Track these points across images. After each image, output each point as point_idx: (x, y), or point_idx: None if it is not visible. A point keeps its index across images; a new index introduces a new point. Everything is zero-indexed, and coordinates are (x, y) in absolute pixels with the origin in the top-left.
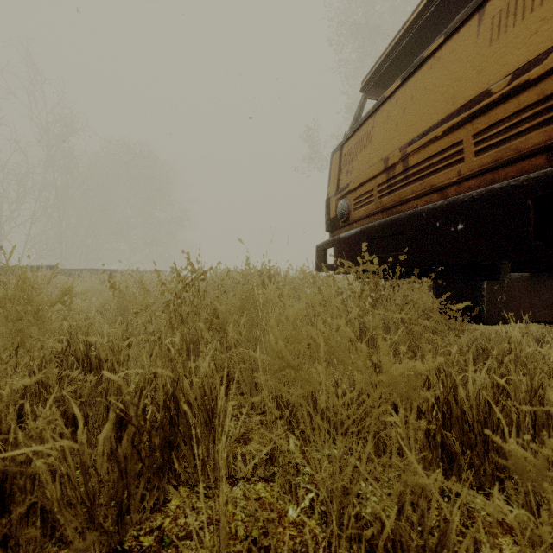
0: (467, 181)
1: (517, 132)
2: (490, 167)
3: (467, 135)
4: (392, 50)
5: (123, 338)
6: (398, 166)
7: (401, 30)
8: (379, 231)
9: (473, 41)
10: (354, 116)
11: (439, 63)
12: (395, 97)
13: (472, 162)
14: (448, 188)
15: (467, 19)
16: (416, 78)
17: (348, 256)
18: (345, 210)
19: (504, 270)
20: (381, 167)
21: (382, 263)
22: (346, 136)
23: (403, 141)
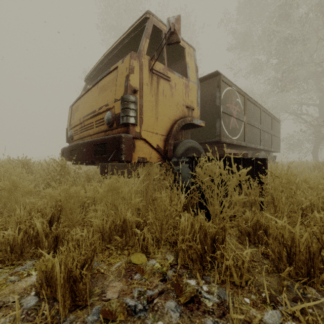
0: (95, 134)
1: (100, 124)
2: (97, 132)
3: (94, 121)
4: (92, 72)
5: None
6: (83, 123)
7: (94, 67)
8: (72, 147)
9: (96, 92)
10: (81, 92)
11: (91, 93)
12: (84, 96)
13: (95, 129)
14: (92, 135)
15: (96, 84)
16: (88, 94)
17: (66, 155)
18: (71, 135)
19: (96, 162)
20: (79, 122)
21: (73, 159)
22: (73, 102)
23: (84, 115)
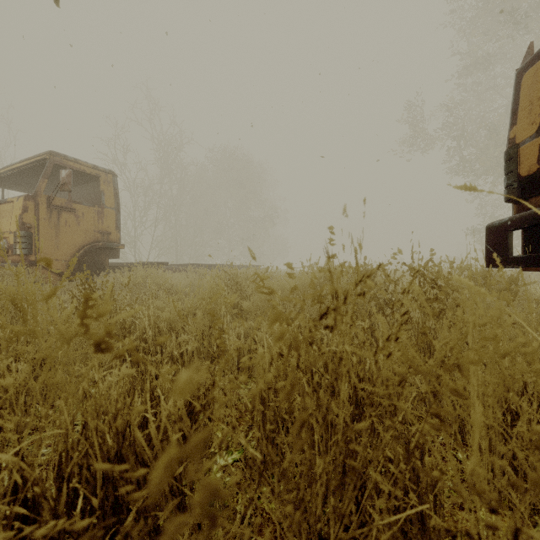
0: None
1: None
2: None
3: None
4: None
5: (199, 388)
6: None
7: None
8: None
9: None
10: None
11: None
12: None
13: None
14: None
15: None
16: None
17: None
18: None
19: None
20: None
21: None
22: None
23: None
